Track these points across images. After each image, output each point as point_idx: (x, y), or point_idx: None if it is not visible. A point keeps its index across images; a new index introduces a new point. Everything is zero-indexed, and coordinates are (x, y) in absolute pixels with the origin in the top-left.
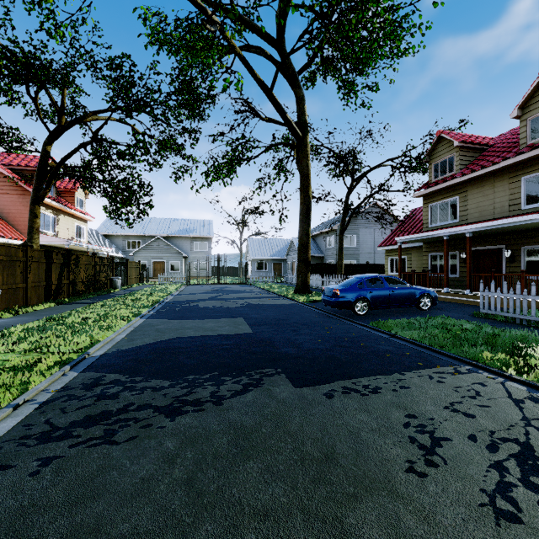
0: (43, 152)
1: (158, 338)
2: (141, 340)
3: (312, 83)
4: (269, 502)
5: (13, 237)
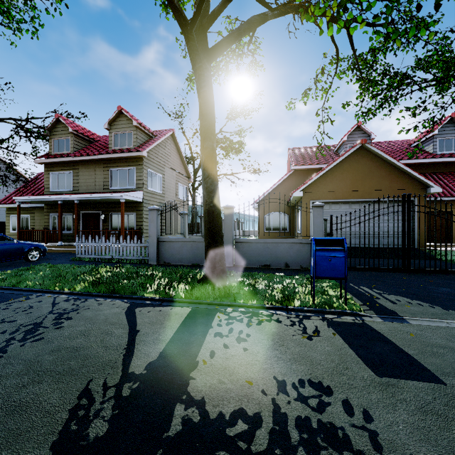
0: None
1: None
2: None
3: None
4: None
5: None
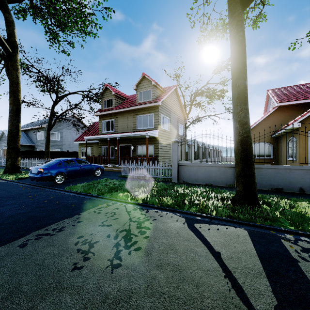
0: None
1: None
2: None
3: (22, 16)
4: None
5: None
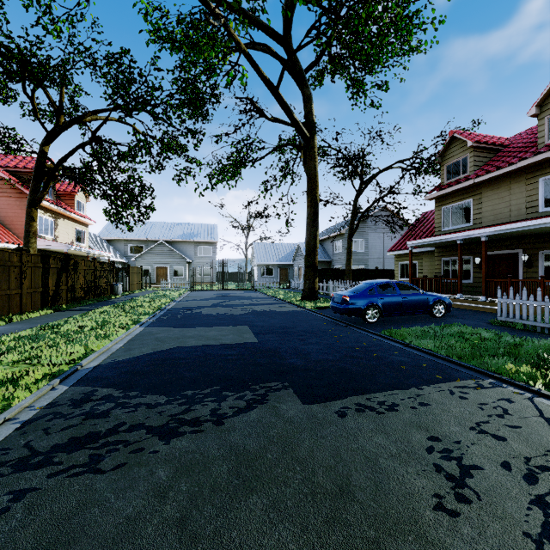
0: (40, 152)
1: (157, 347)
2: (138, 350)
3: (319, 82)
4: (276, 549)
5: (9, 241)
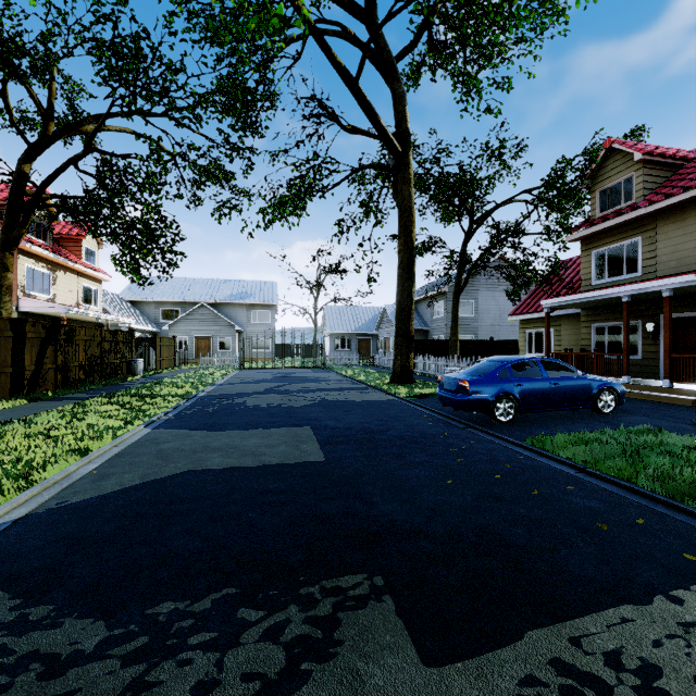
0: (17, 173)
1: (152, 472)
2: (117, 479)
3: (414, 81)
4: None
5: None
